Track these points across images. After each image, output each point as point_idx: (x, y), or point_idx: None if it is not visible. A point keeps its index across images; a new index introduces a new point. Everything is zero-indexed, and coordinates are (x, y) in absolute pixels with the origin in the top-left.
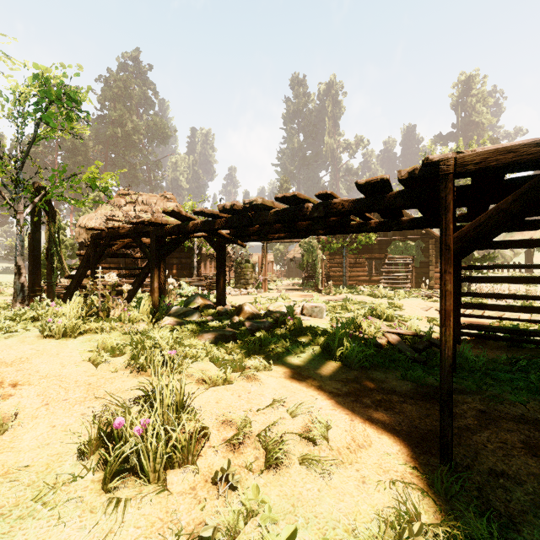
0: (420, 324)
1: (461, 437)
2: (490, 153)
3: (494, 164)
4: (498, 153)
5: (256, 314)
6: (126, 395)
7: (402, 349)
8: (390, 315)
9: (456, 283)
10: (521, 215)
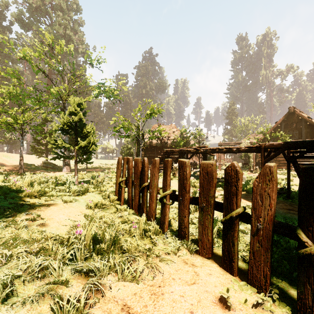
0: (295, 187)
1: None
2: (270, 145)
3: (270, 147)
4: (271, 145)
5: (218, 178)
6: (192, 190)
7: None
8: (279, 182)
9: (289, 169)
10: (311, 148)
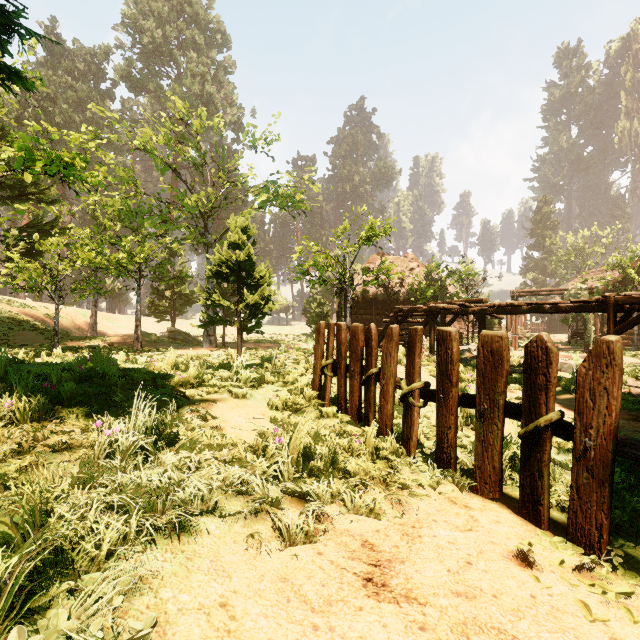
0: None
1: (632, 424)
2: (628, 298)
3: (629, 303)
4: (631, 298)
5: (511, 364)
6: None
7: (637, 397)
8: None
9: None
10: None
